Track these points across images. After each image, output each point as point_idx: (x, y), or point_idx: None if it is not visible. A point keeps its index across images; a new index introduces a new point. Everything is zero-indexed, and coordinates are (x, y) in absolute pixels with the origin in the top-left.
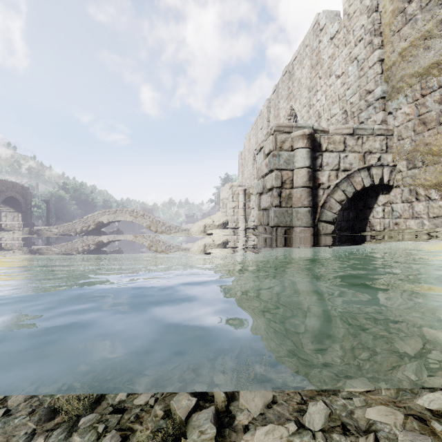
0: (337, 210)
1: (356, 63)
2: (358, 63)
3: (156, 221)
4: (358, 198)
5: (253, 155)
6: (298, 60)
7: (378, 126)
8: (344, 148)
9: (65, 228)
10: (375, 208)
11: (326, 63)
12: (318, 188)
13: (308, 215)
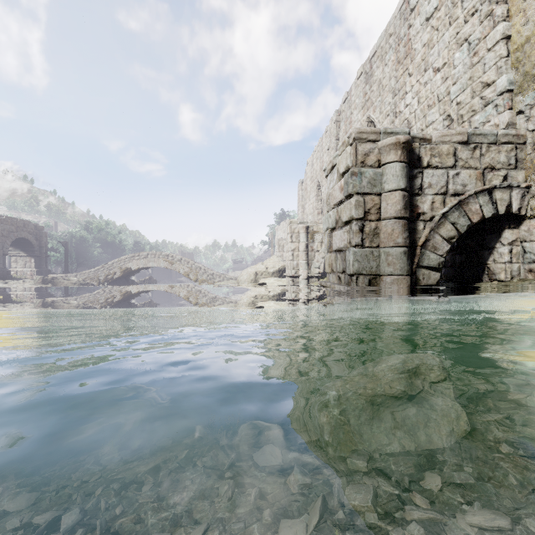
0: (444, 251)
1: (466, 47)
2: (470, 45)
3: (196, 267)
4: (469, 235)
5: (317, 184)
6: (378, 55)
7: (504, 130)
8: (455, 162)
9: (86, 276)
10: (497, 248)
11: (419, 54)
12: (416, 219)
13: (403, 258)
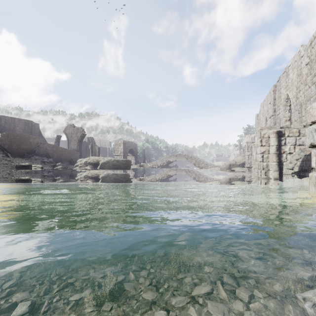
0: (294, 163)
1: (314, 86)
2: (315, 86)
3: (198, 160)
4: None
5: (265, 118)
6: (291, 67)
7: None
8: (299, 134)
9: (153, 164)
10: None
11: (304, 77)
12: (283, 153)
13: (276, 165)
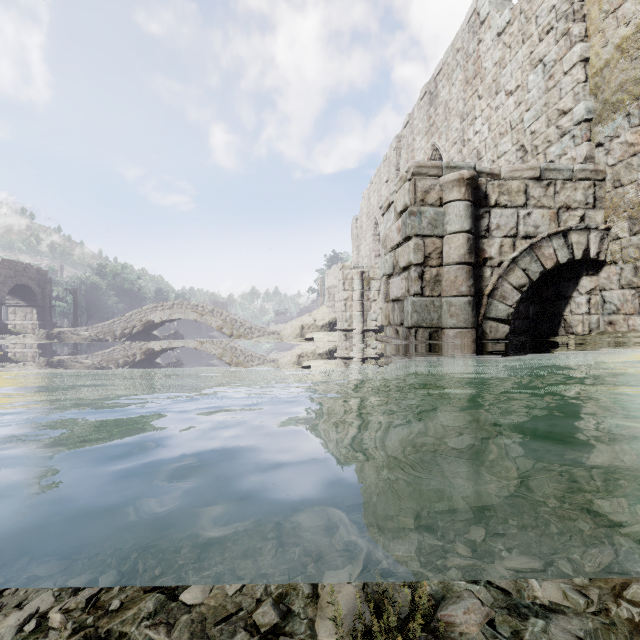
0: (514, 301)
1: (540, 69)
2: (545, 67)
3: (231, 320)
4: (544, 282)
5: (374, 222)
6: (445, 73)
7: (581, 164)
8: (526, 200)
9: (99, 330)
10: (574, 297)
11: (490, 74)
12: (482, 265)
13: (468, 308)
